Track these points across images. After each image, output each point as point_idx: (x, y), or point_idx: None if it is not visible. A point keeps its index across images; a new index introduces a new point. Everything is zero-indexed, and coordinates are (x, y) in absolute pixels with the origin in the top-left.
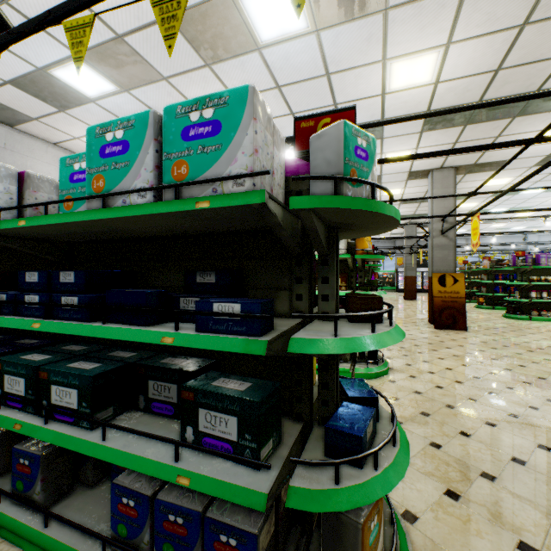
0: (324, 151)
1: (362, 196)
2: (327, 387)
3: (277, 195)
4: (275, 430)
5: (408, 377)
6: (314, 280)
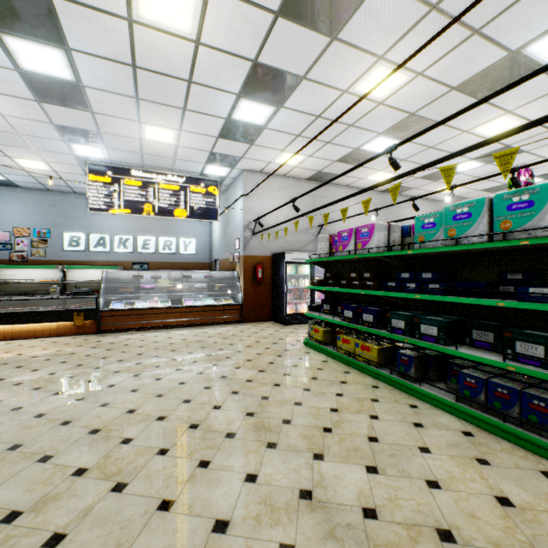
0: None
1: None
2: None
3: None
4: None
5: None
6: None
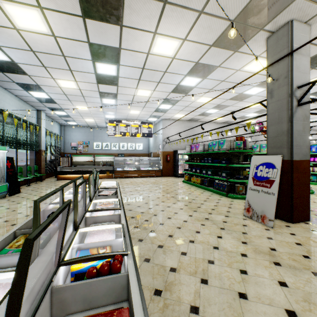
0: (234, 144)
1: (239, 149)
2: (240, 174)
3: (232, 148)
4: (230, 176)
5: (314, 195)
6: (247, 159)
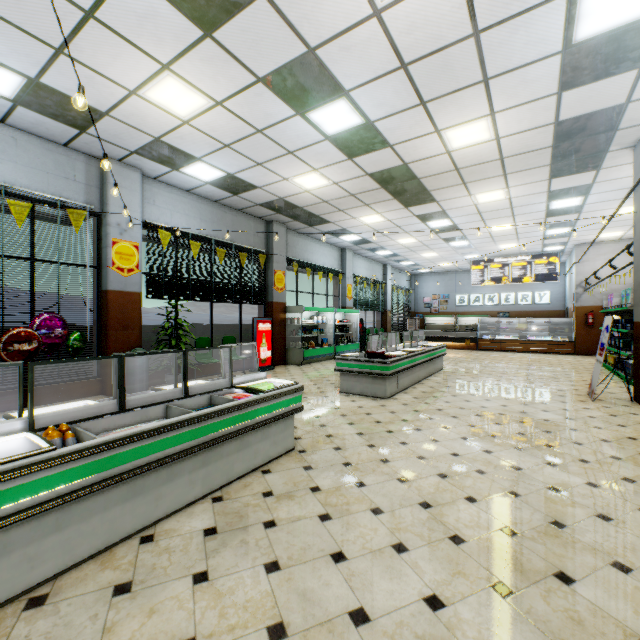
0: None
1: None
2: None
3: None
4: None
5: None
6: None
